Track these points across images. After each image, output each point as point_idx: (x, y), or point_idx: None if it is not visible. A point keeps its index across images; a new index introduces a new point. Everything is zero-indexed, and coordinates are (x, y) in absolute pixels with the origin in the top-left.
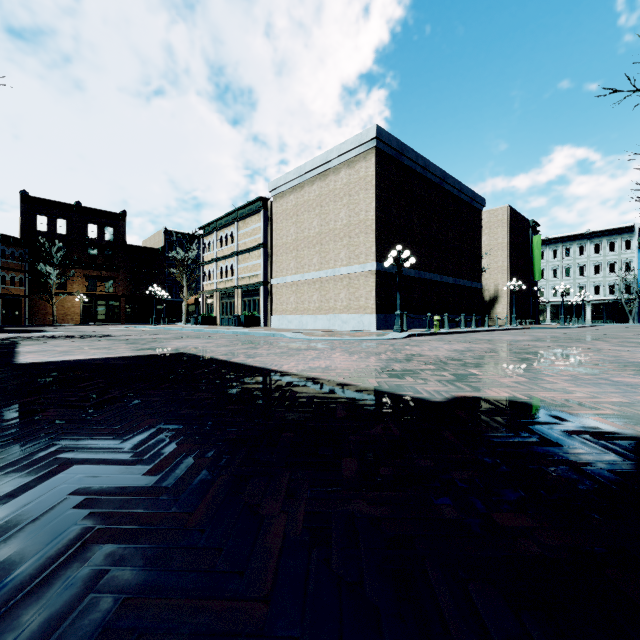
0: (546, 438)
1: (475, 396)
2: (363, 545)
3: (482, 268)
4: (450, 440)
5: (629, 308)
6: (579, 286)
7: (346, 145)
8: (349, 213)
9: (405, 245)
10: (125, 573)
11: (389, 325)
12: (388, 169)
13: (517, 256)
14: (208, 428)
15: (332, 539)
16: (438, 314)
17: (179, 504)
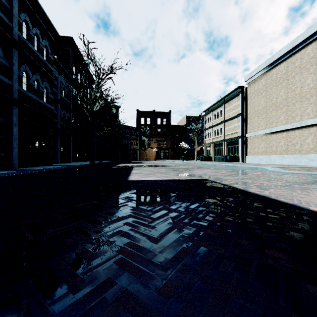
0: None
1: None
2: None
3: None
4: None
5: None
6: None
7: (313, 28)
8: (316, 78)
9: None
10: None
11: None
12: None
13: None
14: None
15: None
16: None
17: None
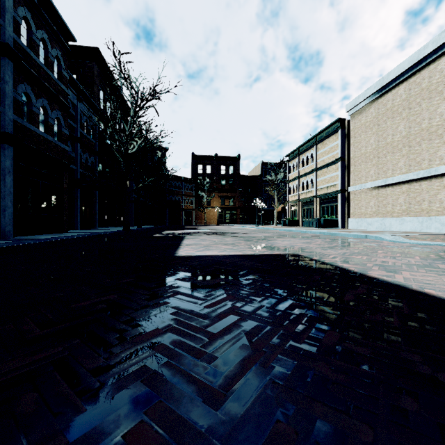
0: None
1: None
2: None
3: None
4: None
5: None
6: None
7: None
8: None
9: None
10: None
11: None
12: None
13: None
14: None
15: None
16: None
17: None
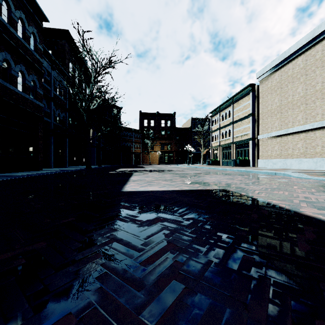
0: None
1: None
2: None
3: None
4: None
5: None
6: None
7: None
8: None
9: None
10: None
11: None
12: None
13: None
14: None
15: None
16: None
17: None
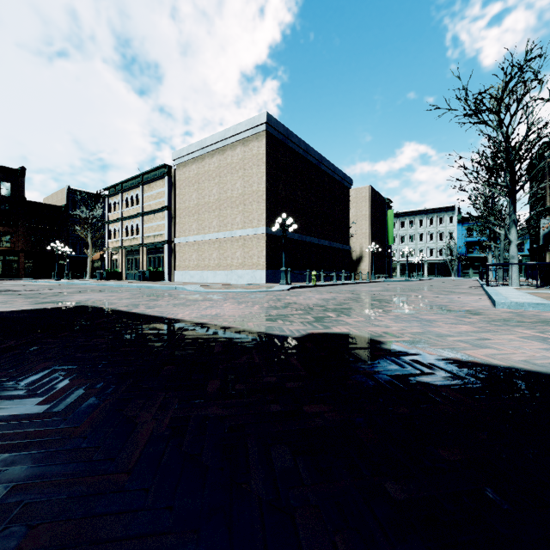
0: (359, 358)
1: (324, 332)
2: (209, 433)
3: (351, 234)
4: (294, 363)
5: (452, 266)
6: (419, 249)
7: (241, 126)
8: (244, 184)
9: (290, 213)
10: (15, 471)
11: (277, 279)
12: (276, 150)
13: (376, 225)
14: (101, 366)
15: (187, 432)
16: (317, 270)
17: (67, 422)
